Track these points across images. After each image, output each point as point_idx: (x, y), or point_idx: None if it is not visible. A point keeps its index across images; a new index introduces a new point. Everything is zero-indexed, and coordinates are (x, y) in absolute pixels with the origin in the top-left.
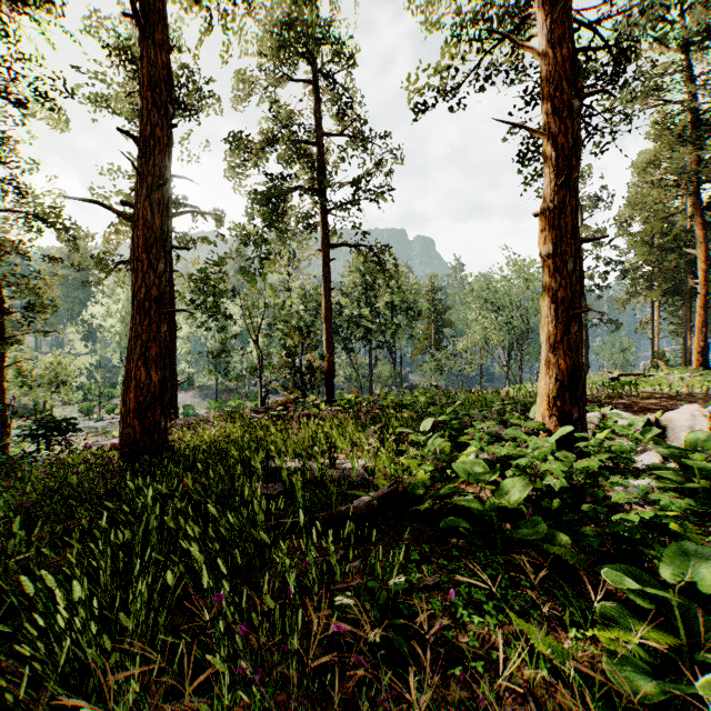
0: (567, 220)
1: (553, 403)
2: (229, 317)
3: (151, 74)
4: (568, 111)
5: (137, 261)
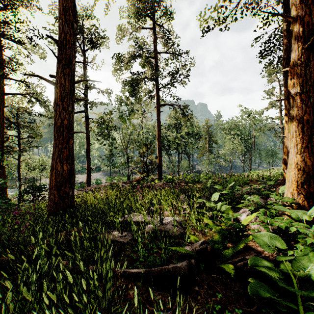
0: (310, 70)
1: (301, 186)
2: (114, 139)
3: (64, 6)
4: (311, 0)
5: (56, 106)
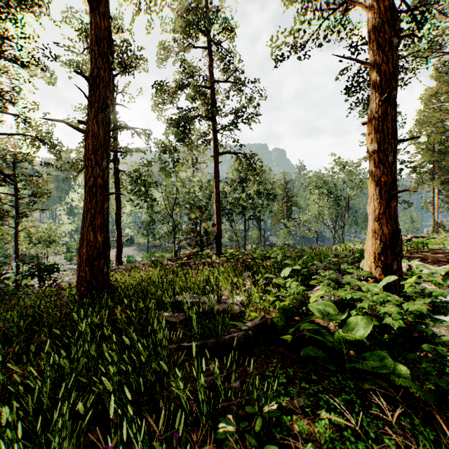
0: (388, 125)
1: (378, 258)
2: (154, 199)
3: (97, 34)
4: (389, 46)
5: (88, 160)
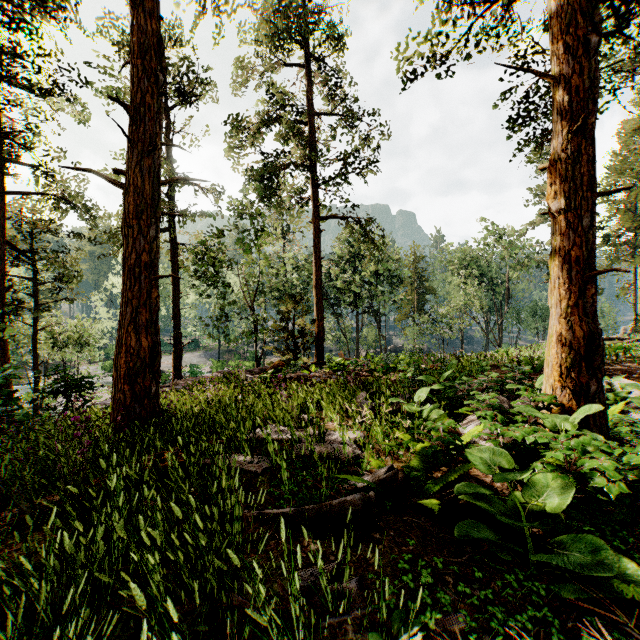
0: (583, 170)
1: (567, 374)
2: (228, 285)
3: (142, 42)
4: (584, 48)
5: (128, 227)
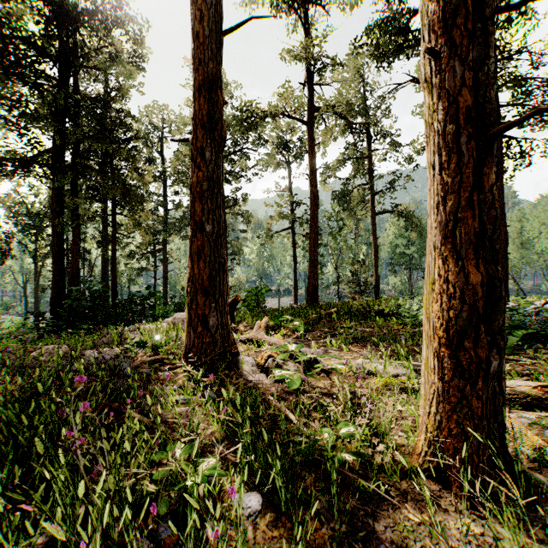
0: None
1: None
2: (321, 255)
3: (315, 196)
4: None
5: (311, 250)
